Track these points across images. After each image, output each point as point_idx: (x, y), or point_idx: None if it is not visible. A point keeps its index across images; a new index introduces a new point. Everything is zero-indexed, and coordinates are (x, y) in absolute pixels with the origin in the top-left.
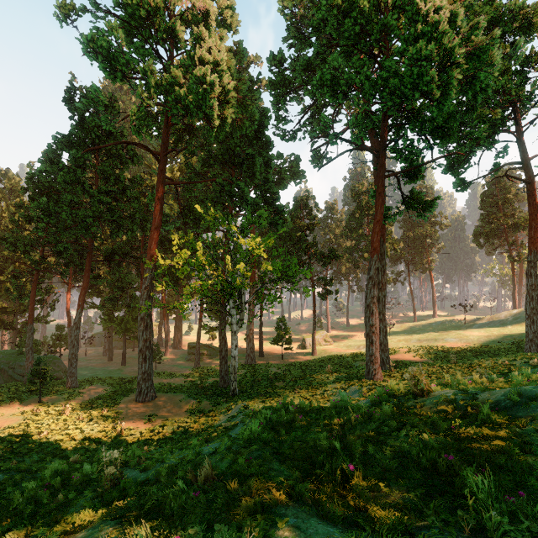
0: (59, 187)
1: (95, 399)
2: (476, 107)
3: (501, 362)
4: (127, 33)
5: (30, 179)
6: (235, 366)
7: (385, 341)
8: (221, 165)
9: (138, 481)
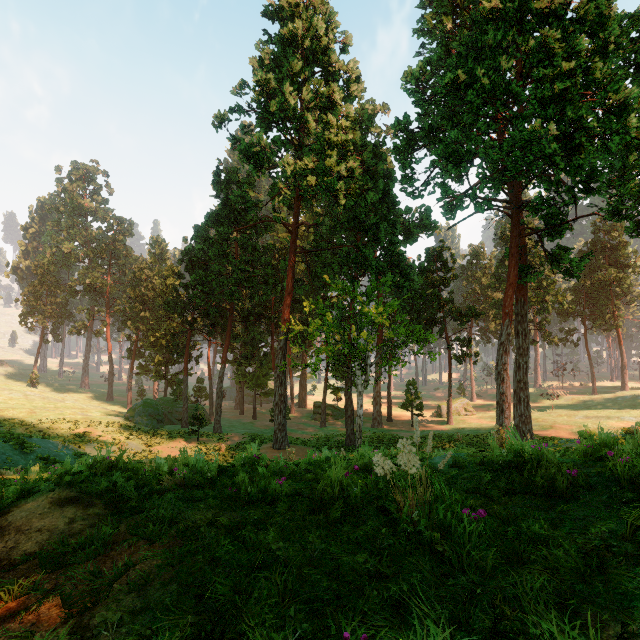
0: (207, 258)
1: (239, 444)
2: (632, 153)
3: None
4: (266, 125)
5: (187, 253)
6: (360, 425)
7: (526, 413)
8: None
9: None
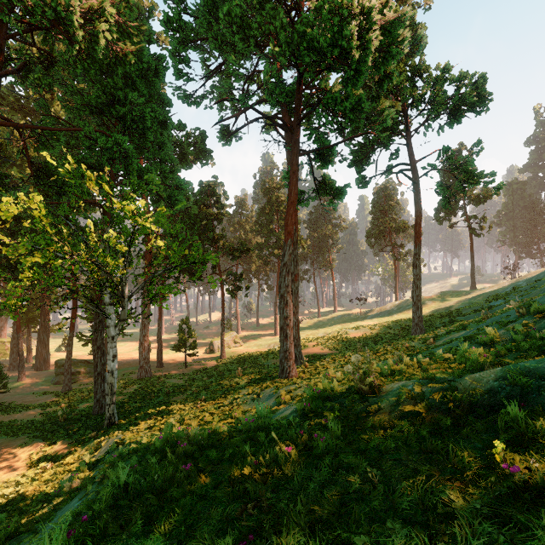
0: None
1: None
2: (381, 96)
3: (403, 345)
4: None
5: None
6: (113, 384)
7: (297, 335)
8: (100, 121)
9: None
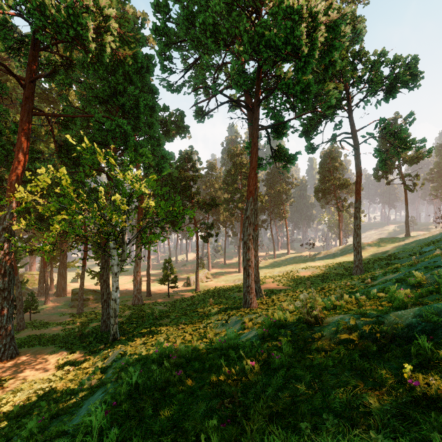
0: None
1: None
2: (326, 80)
3: (345, 284)
4: None
5: None
6: (116, 309)
7: (257, 274)
8: (105, 107)
9: None
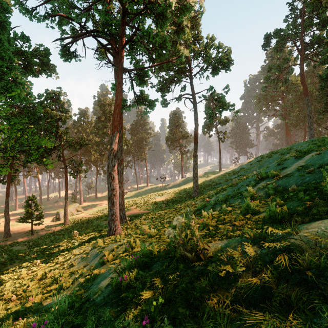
0: None
1: None
2: (177, 44)
3: (191, 203)
4: None
5: None
6: None
7: (122, 202)
8: None
9: None
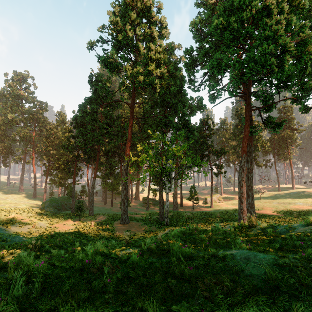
0: (85, 121)
1: (102, 221)
2: (308, 67)
3: None
4: (116, 49)
5: (74, 119)
6: (167, 210)
7: (252, 202)
8: None
9: (136, 242)
